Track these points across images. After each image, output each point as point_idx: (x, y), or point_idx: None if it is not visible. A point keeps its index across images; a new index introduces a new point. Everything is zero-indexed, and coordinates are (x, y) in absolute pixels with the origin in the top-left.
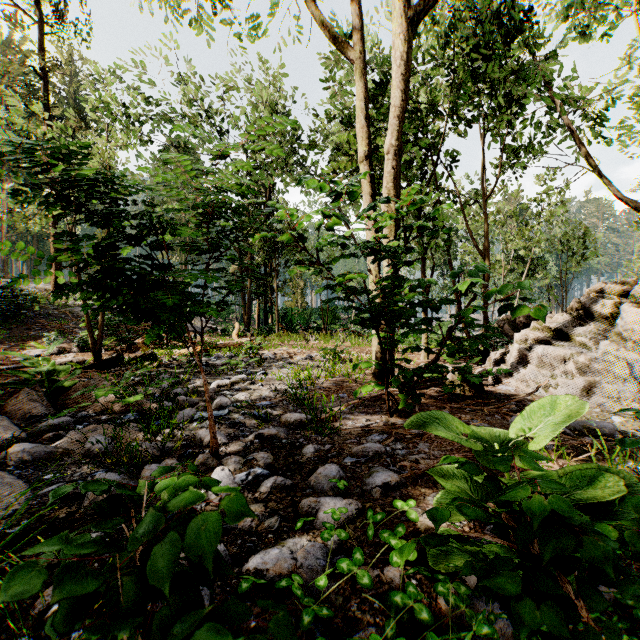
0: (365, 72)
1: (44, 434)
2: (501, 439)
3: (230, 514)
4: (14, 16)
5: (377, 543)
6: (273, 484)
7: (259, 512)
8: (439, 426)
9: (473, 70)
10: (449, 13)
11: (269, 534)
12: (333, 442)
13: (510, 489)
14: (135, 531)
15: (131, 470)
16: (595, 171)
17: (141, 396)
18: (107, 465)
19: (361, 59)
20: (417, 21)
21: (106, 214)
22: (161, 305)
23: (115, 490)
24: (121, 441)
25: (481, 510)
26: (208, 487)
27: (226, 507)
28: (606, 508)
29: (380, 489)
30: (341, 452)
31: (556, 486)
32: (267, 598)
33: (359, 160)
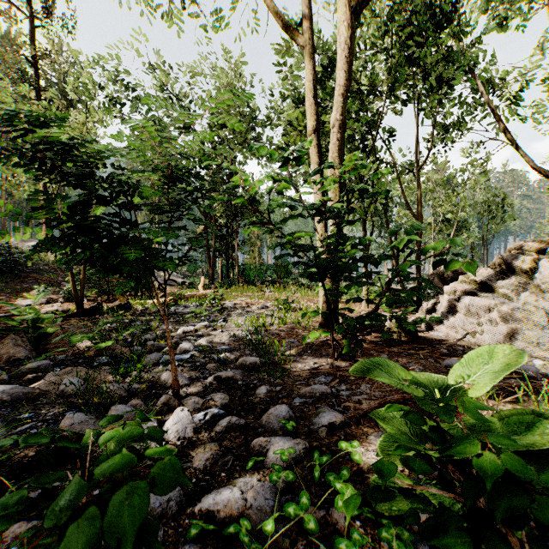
0: (313, 56)
1: (25, 376)
2: (439, 384)
3: (160, 482)
4: (10, 12)
5: (323, 482)
6: (228, 424)
7: (214, 451)
8: (381, 373)
9: (408, 55)
10: (386, 6)
11: (222, 473)
12: (284, 383)
13: (456, 442)
14: (55, 502)
15: (100, 410)
16: (513, 145)
17: (112, 342)
18: (79, 405)
19: (309, 45)
20: (359, 10)
21: (74, 176)
22: (125, 259)
23: (82, 429)
24: (92, 383)
25: (426, 461)
26: (154, 438)
27: (157, 474)
28: (542, 452)
29: (326, 429)
30: (291, 393)
31: (506, 441)
32: (217, 539)
33: (308, 133)
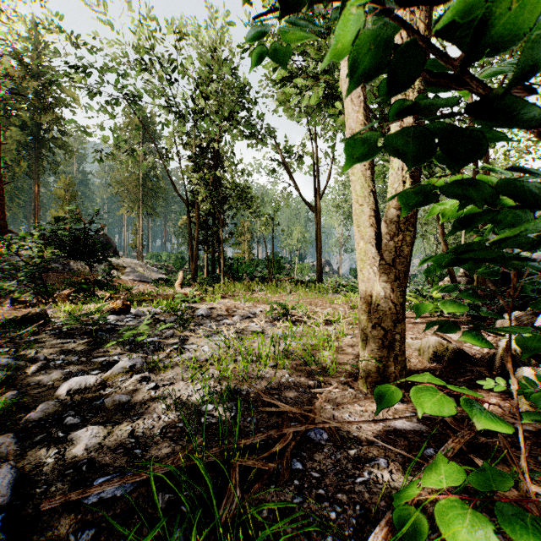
0: None
1: None
2: None
3: None
4: None
5: None
6: None
7: None
8: None
9: None
10: None
11: None
12: None
13: None
14: None
15: None
16: None
17: None
18: None
19: None
20: None
21: None
22: None
23: None
24: None
25: None
26: None
27: None
28: None
29: None
30: None
31: None
32: None
33: None
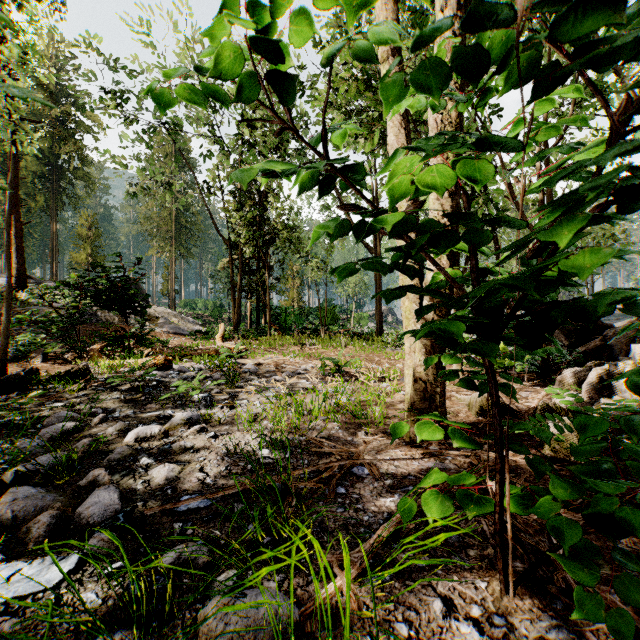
0: None
1: None
2: None
3: None
4: None
5: None
6: None
7: None
8: None
9: None
10: None
11: None
12: None
13: None
14: None
15: None
16: None
17: None
18: None
19: None
20: None
21: None
22: None
23: None
24: None
25: None
26: None
27: None
28: None
29: None
30: None
31: None
32: None
33: (381, 58)
